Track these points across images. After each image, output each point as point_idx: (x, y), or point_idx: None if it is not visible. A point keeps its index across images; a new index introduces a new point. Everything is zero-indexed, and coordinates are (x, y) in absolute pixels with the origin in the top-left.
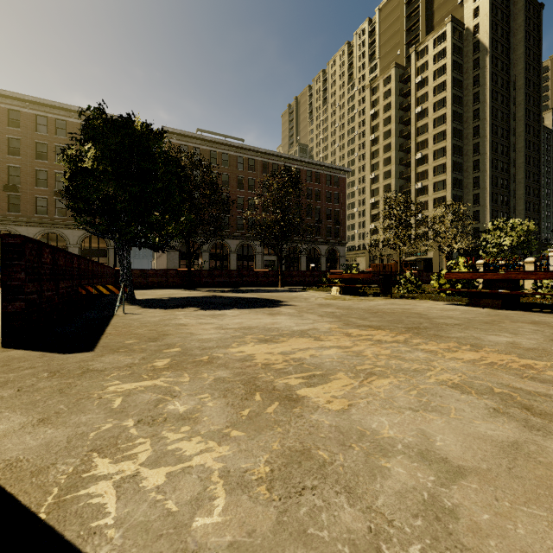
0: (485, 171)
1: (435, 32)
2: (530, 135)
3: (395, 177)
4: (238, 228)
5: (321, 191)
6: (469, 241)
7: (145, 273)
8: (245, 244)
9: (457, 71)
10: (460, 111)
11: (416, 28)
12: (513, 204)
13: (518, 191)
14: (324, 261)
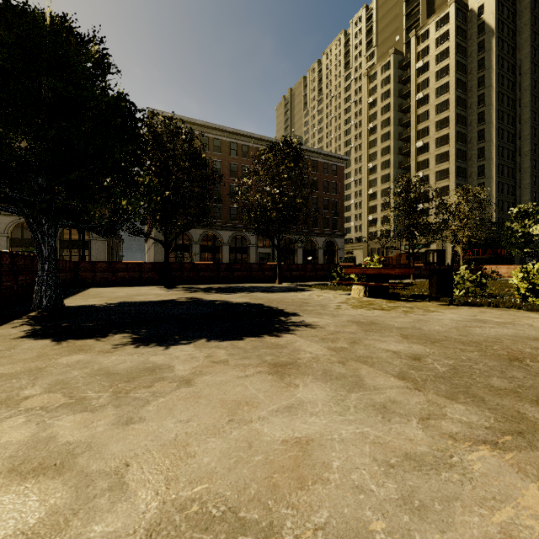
0: (491, 159)
1: (437, 14)
2: (536, 122)
3: (394, 167)
4: (231, 219)
5: (319, 180)
6: (475, 232)
7: (113, 267)
8: (239, 236)
9: (461, 54)
10: (463, 97)
11: (415, 13)
12: (518, 194)
13: (524, 180)
14: (321, 253)
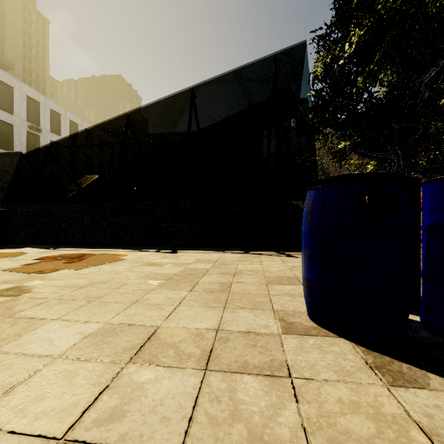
0: None
1: None
2: None
3: None
4: None
5: None
6: None
7: None
8: None
9: None
10: None
11: None
12: None
13: None
14: None
